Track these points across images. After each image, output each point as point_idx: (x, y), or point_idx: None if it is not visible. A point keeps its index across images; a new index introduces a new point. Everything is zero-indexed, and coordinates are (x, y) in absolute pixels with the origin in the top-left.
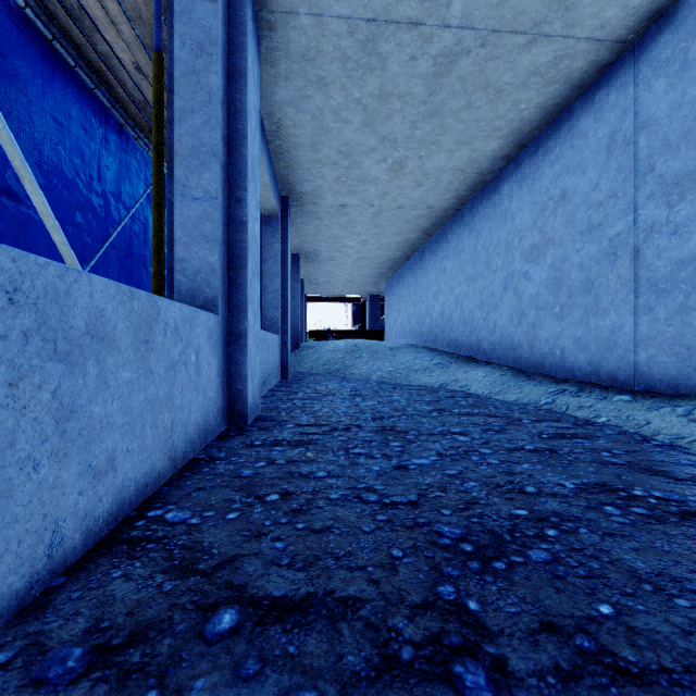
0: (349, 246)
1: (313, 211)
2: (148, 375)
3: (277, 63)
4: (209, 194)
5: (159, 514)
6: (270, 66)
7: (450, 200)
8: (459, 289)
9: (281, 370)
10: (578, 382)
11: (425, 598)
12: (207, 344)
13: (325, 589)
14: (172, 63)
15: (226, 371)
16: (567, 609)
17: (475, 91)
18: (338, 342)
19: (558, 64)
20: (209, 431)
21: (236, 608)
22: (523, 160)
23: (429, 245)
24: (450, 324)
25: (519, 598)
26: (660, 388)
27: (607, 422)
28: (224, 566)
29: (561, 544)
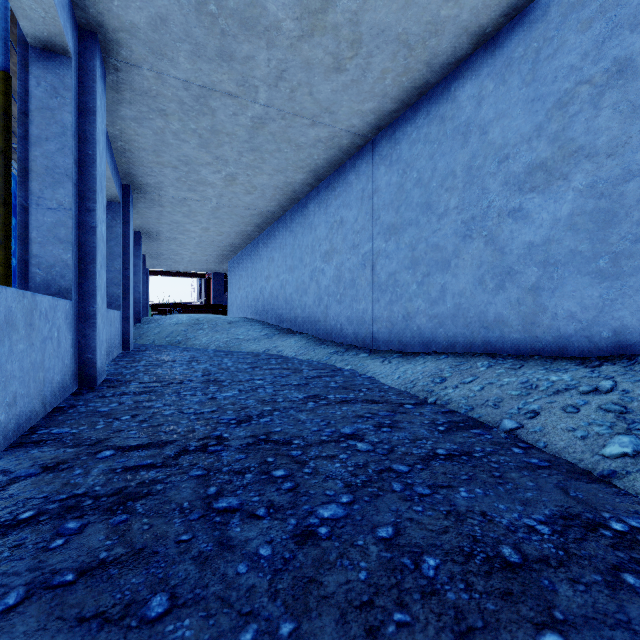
0: (192, 230)
1: (156, 199)
2: (31, 347)
3: (122, 92)
4: (63, 206)
5: (46, 432)
6: (115, 92)
7: (275, 207)
8: (283, 276)
9: (122, 342)
10: (348, 345)
11: (206, 436)
12: (64, 323)
13: (158, 440)
14: (23, 90)
15: (77, 344)
16: (263, 431)
17: (283, 143)
18: (181, 316)
19: (332, 139)
20: (66, 389)
21: (112, 450)
22: (321, 190)
23: (262, 237)
24: (277, 303)
25: (246, 431)
26: (382, 347)
27: (350, 368)
28: (101, 441)
29: (278, 416)
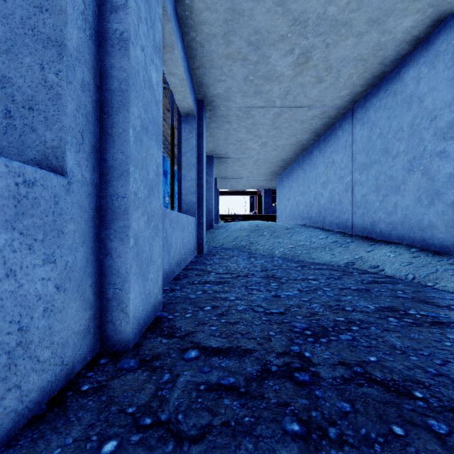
0: (252, 148)
1: (224, 115)
2: None
3: None
4: None
5: None
6: None
7: (344, 98)
8: (350, 177)
9: (197, 246)
10: None
11: None
12: None
13: None
14: None
15: (95, 267)
16: None
17: None
18: (243, 222)
19: None
20: (14, 408)
21: None
22: (437, 38)
23: (317, 144)
24: (340, 208)
25: None
26: None
27: None
28: None
29: None
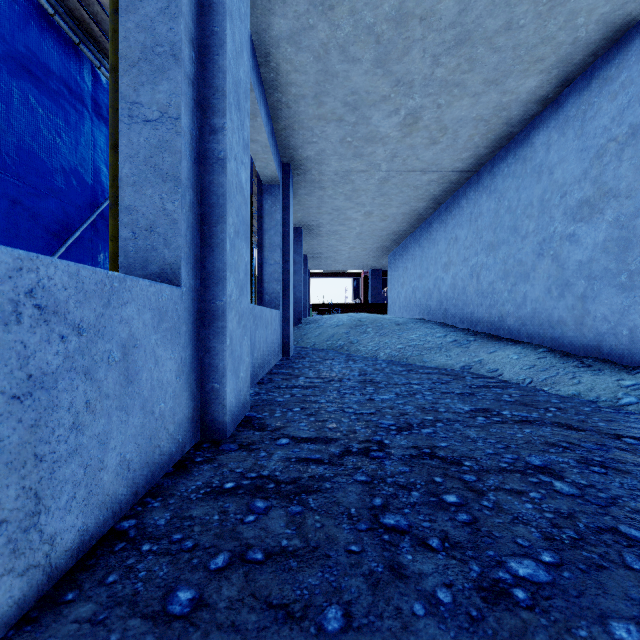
0: (353, 218)
1: (316, 180)
2: None
3: None
4: (167, 113)
5: None
6: None
7: (467, 160)
8: (475, 259)
9: (282, 347)
10: None
11: None
12: (152, 330)
13: None
14: None
15: (197, 364)
16: None
17: (521, 2)
18: (341, 316)
19: None
20: (158, 462)
21: None
22: (567, 100)
23: (437, 214)
24: (464, 297)
25: None
26: None
27: None
28: None
29: None
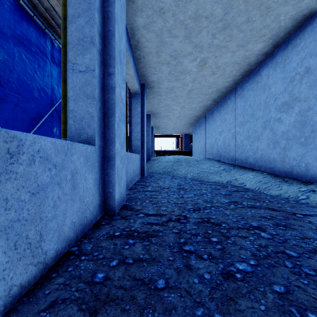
0: (175, 109)
1: (157, 91)
2: (1, 204)
3: (136, 0)
4: (89, 68)
5: None
6: (132, 3)
7: (230, 82)
8: (234, 129)
9: (141, 172)
10: None
11: None
12: (83, 165)
13: None
14: None
15: (102, 180)
16: None
17: (253, 10)
18: (170, 157)
19: None
20: (86, 223)
21: None
22: (277, 54)
23: (216, 107)
24: (229, 148)
25: None
26: None
27: None
28: None
29: None
